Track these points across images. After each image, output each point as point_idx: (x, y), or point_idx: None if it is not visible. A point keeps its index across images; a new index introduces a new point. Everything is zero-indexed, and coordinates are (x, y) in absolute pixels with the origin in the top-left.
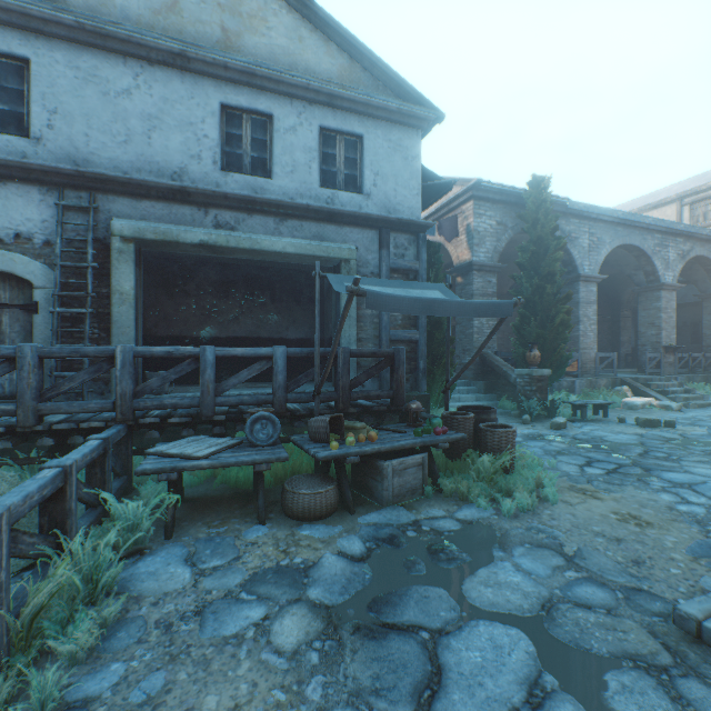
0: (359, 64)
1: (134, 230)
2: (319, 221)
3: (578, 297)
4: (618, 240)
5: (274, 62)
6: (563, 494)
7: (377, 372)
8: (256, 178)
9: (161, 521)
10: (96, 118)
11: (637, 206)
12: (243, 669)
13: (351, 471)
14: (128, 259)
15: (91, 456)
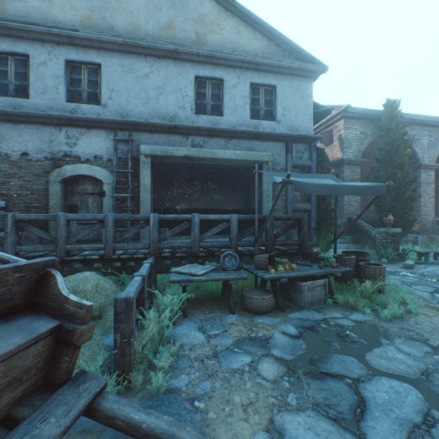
0: (273, 43)
1: (151, 151)
2: (250, 139)
3: (419, 179)
4: None
5: (224, 48)
6: (421, 310)
7: (290, 229)
8: (214, 117)
9: (178, 309)
10: (132, 91)
11: None
12: (248, 385)
13: (278, 288)
14: (147, 166)
15: (148, 271)
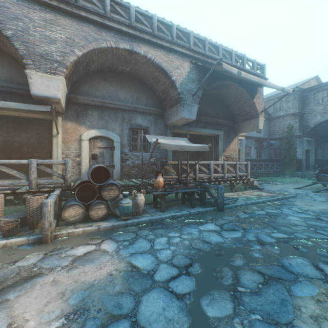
0: None
1: None
2: None
3: None
4: None
5: None
6: None
7: None
8: None
9: None
10: None
11: None
12: None
13: None
14: None
15: None
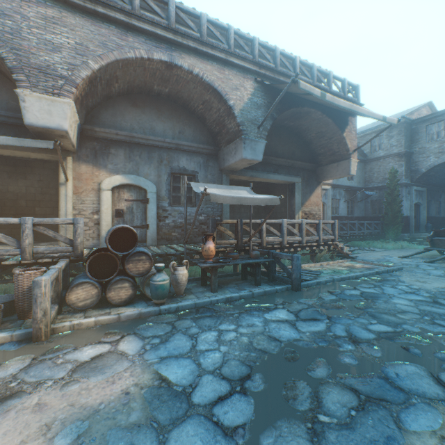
0: None
1: None
2: None
3: None
4: None
5: None
6: None
7: None
8: None
9: None
10: None
11: None
12: None
13: None
14: None
15: None
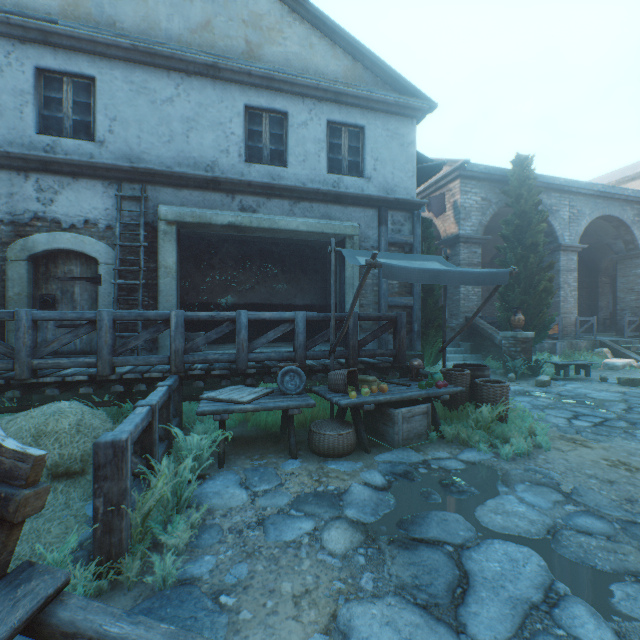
0: (361, 64)
1: (176, 215)
2: (326, 203)
3: (558, 265)
4: (597, 212)
5: (289, 67)
6: (555, 443)
7: (381, 333)
8: (273, 167)
9: (212, 454)
10: (146, 123)
11: (615, 178)
12: (306, 565)
13: (363, 418)
14: (171, 239)
15: (163, 398)
